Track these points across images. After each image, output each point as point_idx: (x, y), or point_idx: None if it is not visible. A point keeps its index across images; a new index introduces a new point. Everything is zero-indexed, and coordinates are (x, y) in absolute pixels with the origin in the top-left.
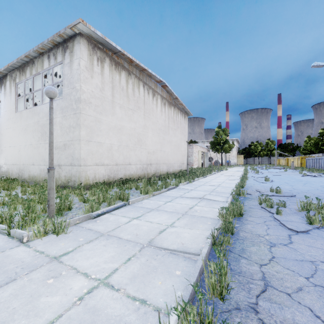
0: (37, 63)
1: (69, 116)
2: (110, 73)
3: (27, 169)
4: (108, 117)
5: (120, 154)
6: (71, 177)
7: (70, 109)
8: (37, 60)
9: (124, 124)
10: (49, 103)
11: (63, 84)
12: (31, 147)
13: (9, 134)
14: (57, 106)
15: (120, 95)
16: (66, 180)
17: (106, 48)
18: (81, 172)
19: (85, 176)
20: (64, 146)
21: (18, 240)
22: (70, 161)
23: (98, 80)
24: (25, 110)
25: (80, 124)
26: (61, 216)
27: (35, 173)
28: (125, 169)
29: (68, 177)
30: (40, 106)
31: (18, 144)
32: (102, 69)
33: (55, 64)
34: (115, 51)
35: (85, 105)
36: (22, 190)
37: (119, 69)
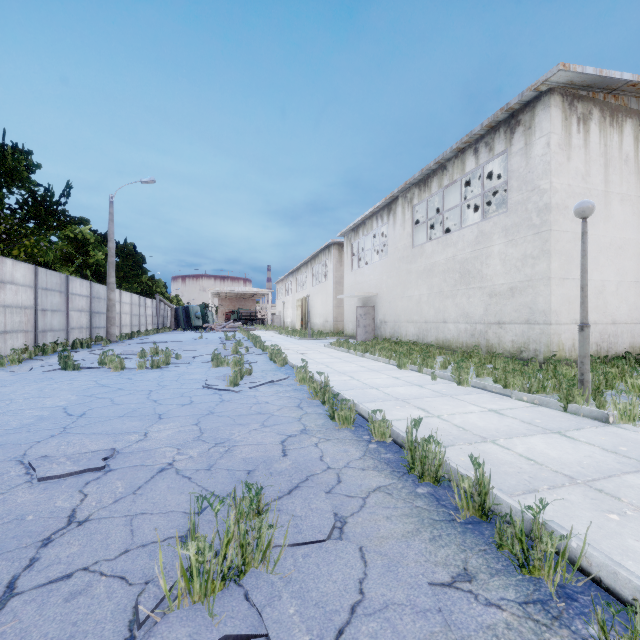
0: (452, 167)
1: (521, 240)
2: (600, 137)
3: (432, 329)
4: (596, 228)
5: (621, 300)
6: (526, 343)
7: (524, 228)
8: (452, 163)
9: (630, 236)
10: (582, 225)
11: (508, 188)
12: (440, 296)
13: (401, 280)
14: (495, 227)
15: (621, 174)
16: (515, 348)
17: (593, 91)
18: (551, 336)
19: (558, 343)
20: (509, 291)
21: (592, 419)
22: (524, 316)
23: (579, 159)
24: (427, 242)
25: (549, 250)
26: (600, 401)
27: (448, 336)
28: (631, 334)
29: (519, 344)
30: (457, 231)
31: (417, 293)
32: (585, 136)
33: (490, 158)
34: (613, 88)
35: (557, 215)
36: (454, 358)
37: (618, 121)
